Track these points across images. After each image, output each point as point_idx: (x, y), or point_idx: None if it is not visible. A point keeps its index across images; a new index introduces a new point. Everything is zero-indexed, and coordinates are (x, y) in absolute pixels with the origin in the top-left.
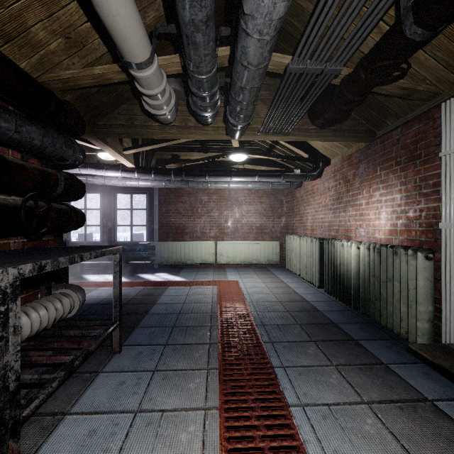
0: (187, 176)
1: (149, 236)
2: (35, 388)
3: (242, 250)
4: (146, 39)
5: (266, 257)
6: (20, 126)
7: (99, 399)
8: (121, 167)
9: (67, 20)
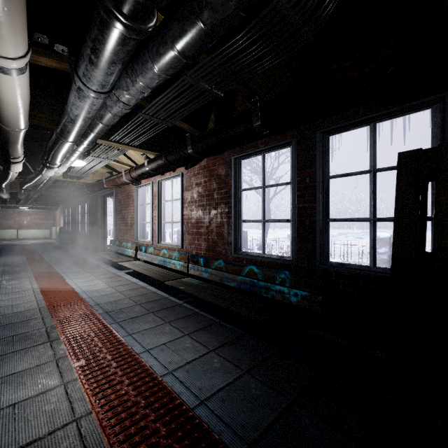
0: (7, 208)
1: None
2: None
3: (32, 233)
4: None
5: (44, 235)
6: None
7: None
8: None
9: None
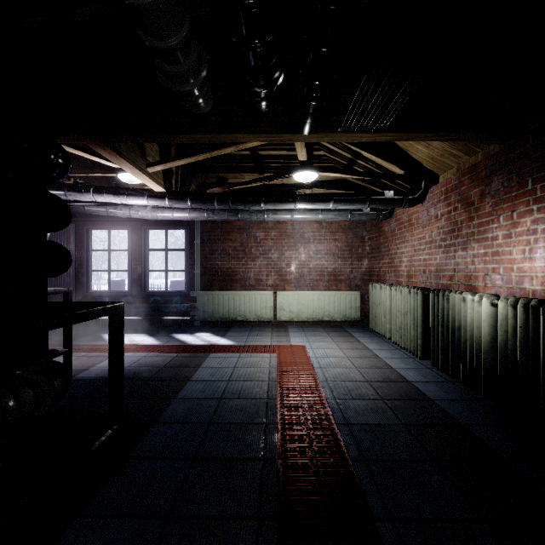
0: (235, 203)
1: (188, 284)
2: None
3: (310, 303)
4: None
5: (342, 313)
6: None
7: None
8: (147, 192)
9: None
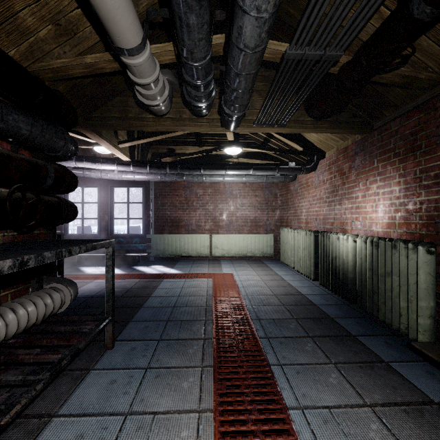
0: (182, 170)
1: (145, 229)
2: (23, 386)
3: (237, 243)
4: (137, 23)
5: (260, 250)
6: (6, 115)
7: (89, 400)
8: (117, 161)
9: (57, 6)
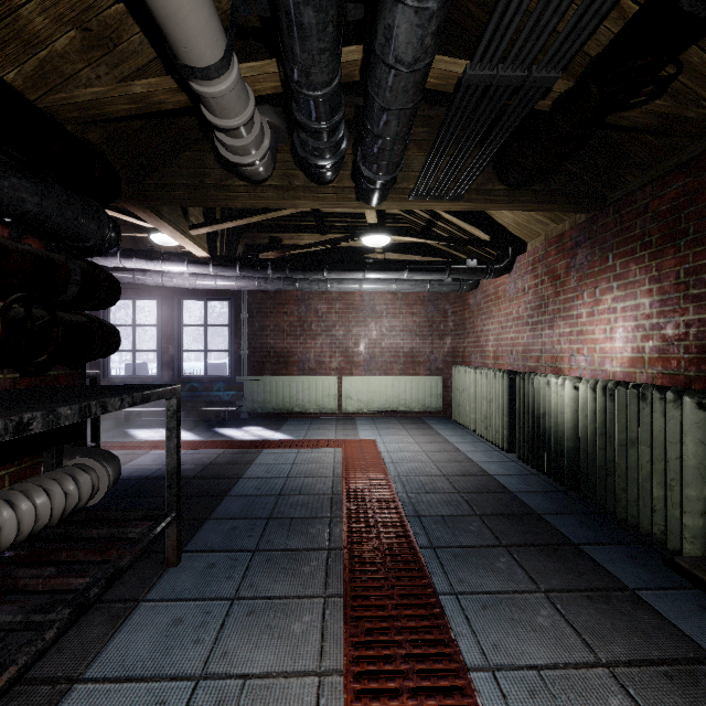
0: (294, 272)
1: (233, 368)
2: (28, 630)
3: (383, 390)
4: (216, 23)
5: (420, 402)
6: None
7: (136, 653)
8: (187, 257)
9: None
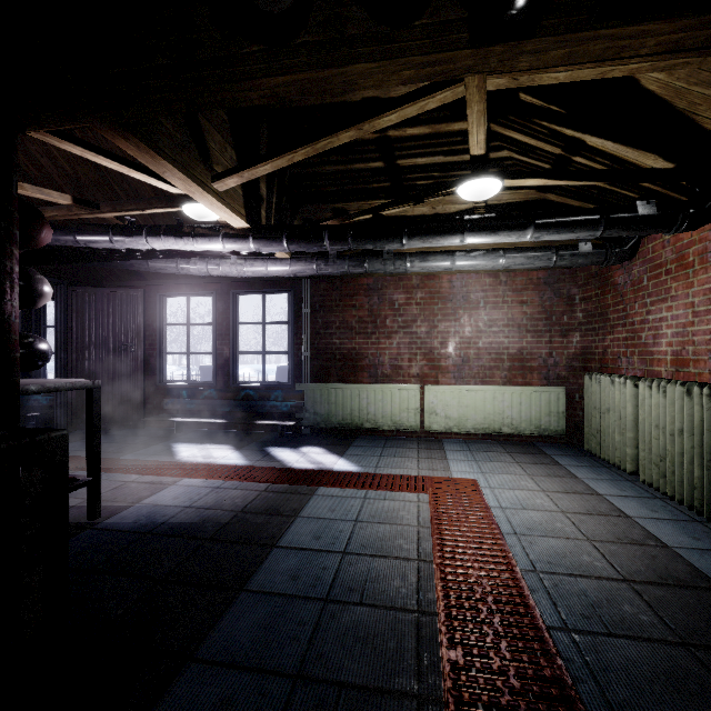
0: (359, 240)
1: (293, 373)
2: None
3: (479, 405)
4: None
5: (533, 422)
6: None
7: None
8: (223, 230)
9: None
